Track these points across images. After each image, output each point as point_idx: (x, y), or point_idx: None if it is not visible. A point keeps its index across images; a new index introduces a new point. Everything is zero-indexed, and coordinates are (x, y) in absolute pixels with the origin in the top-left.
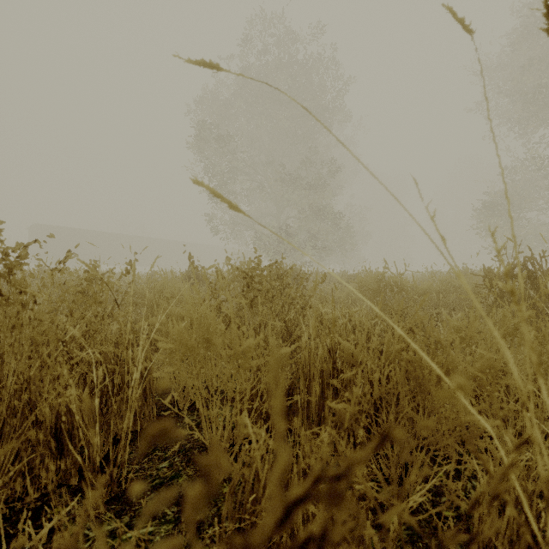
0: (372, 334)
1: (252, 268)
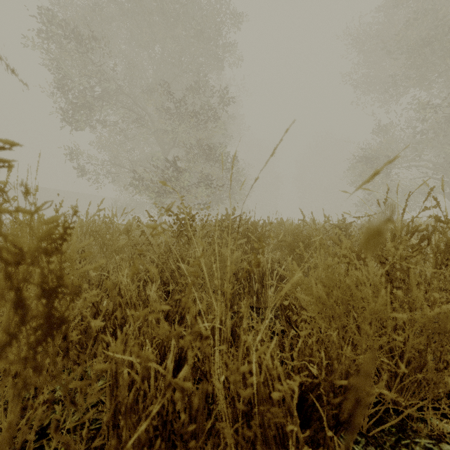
0: None
1: None
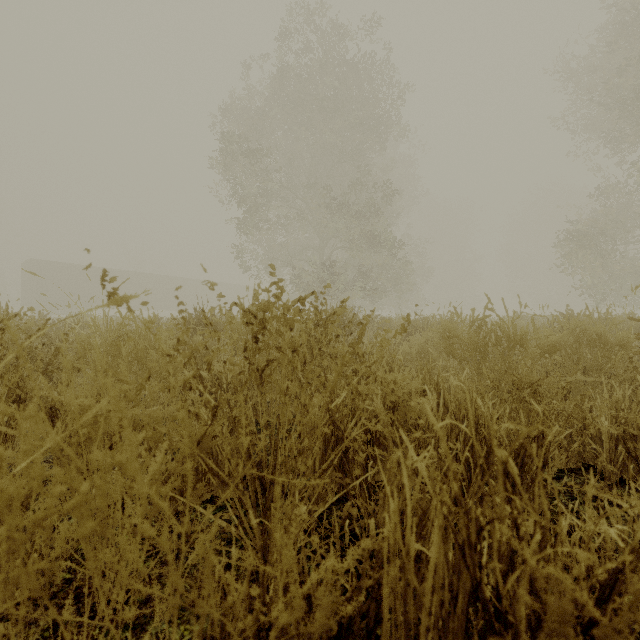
0: (493, 430)
1: (264, 305)
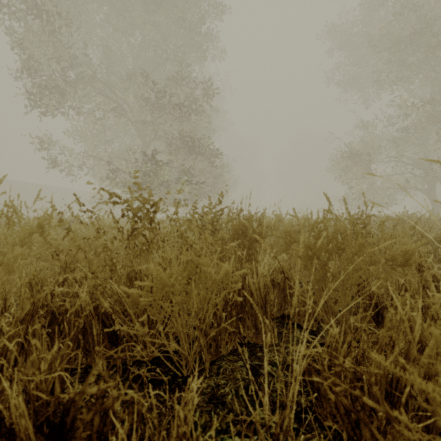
0: None
1: None
